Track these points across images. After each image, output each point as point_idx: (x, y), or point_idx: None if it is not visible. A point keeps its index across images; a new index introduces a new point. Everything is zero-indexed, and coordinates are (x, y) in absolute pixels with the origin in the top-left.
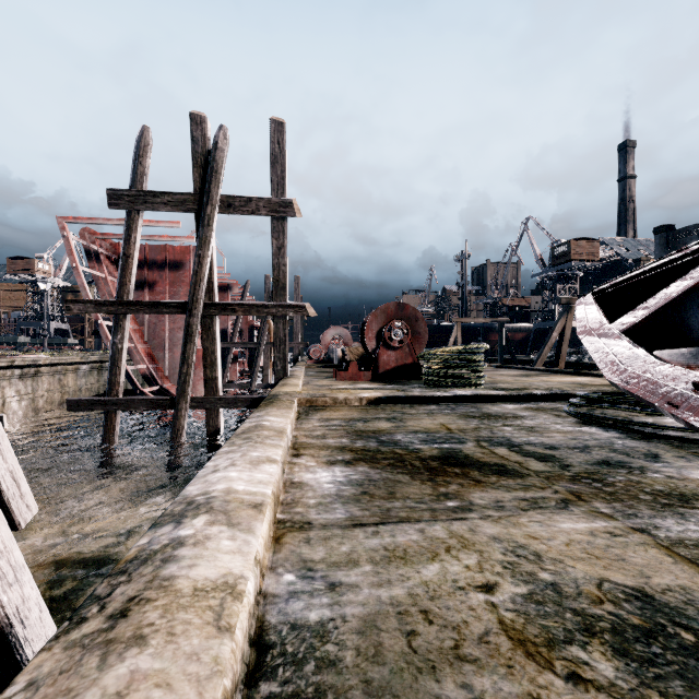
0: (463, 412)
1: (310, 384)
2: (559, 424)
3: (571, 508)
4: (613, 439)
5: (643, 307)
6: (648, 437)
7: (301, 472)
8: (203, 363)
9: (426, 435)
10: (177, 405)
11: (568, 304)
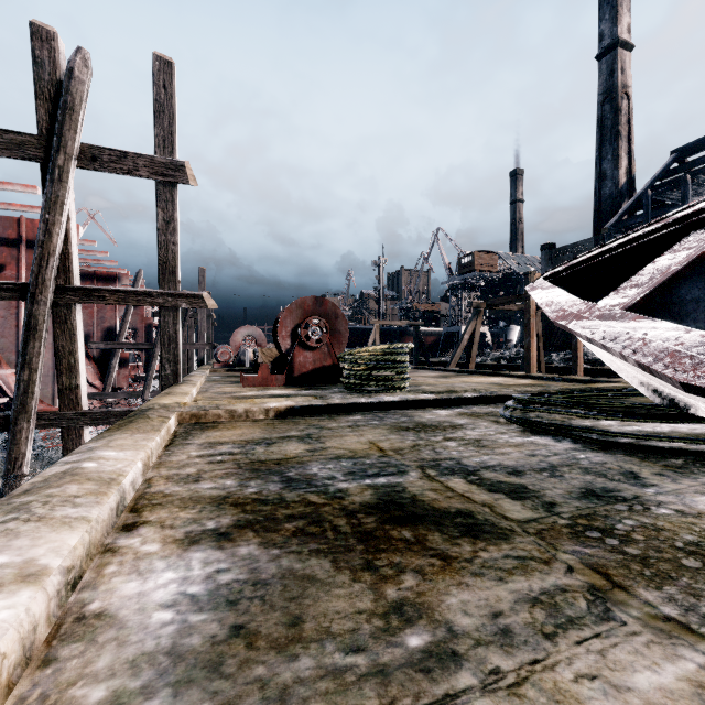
0: (394, 422)
1: (208, 392)
2: (505, 434)
3: (618, 613)
4: (573, 452)
5: (631, 285)
6: (604, 446)
7: (119, 576)
8: (57, 366)
9: (352, 462)
10: (14, 425)
11: (478, 307)
